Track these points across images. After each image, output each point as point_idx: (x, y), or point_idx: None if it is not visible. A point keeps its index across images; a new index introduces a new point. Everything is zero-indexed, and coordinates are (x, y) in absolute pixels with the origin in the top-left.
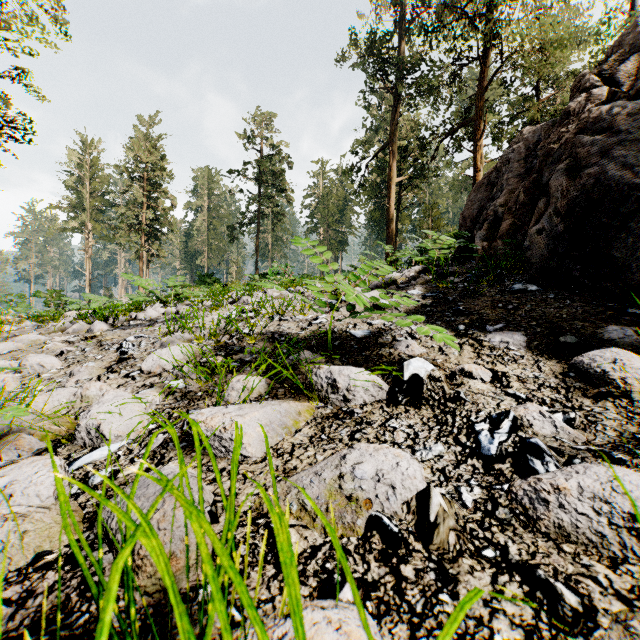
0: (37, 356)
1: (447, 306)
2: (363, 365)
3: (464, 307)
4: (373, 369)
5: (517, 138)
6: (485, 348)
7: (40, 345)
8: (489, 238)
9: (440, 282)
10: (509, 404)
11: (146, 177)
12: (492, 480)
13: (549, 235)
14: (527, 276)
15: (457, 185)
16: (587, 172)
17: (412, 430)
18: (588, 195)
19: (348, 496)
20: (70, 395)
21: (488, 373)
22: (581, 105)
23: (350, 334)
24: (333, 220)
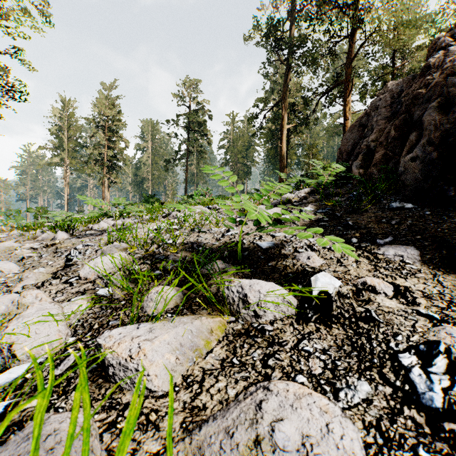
0: None
1: (337, 221)
2: (270, 275)
3: (352, 222)
4: (279, 279)
5: (383, 90)
6: (381, 261)
7: (12, 251)
8: (363, 166)
9: (327, 201)
10: (424, 326)
11: (107, 126)
12: (447, 450)
13: (422, 162)
14: (400, 196)
15: (330, 130)
16: None
17: (328, 357)
18: None
19: None
20: (10, 302)
21: (390, 287)
22: (440, 59)
23: (257, 245)
24: (241, 156)
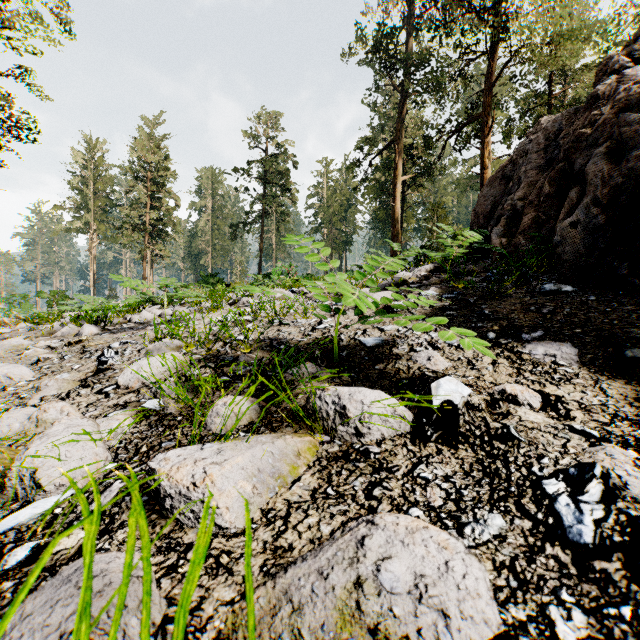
0: (6, 366)
1: (469, 309)
2: (377, 382)
3: (490, 311)
4: (389, 388)
5: (534, 128)
6: (526, 362)
7: (21, 351)
8: (507, 234)
9: (456, 282)
10: (579, 446)
11: (150, 177)
12: (597, 593)
13: (585, 228)
14: (556, 275)
15: (463, 184)
16: (635, 154)
17: (452, 485)
18: (636, 181)
19: (372, 627)
20: (26, 418)
21: (537, 397)
22: (611, 87)
23: (359, 342)
24: (337, 220)
